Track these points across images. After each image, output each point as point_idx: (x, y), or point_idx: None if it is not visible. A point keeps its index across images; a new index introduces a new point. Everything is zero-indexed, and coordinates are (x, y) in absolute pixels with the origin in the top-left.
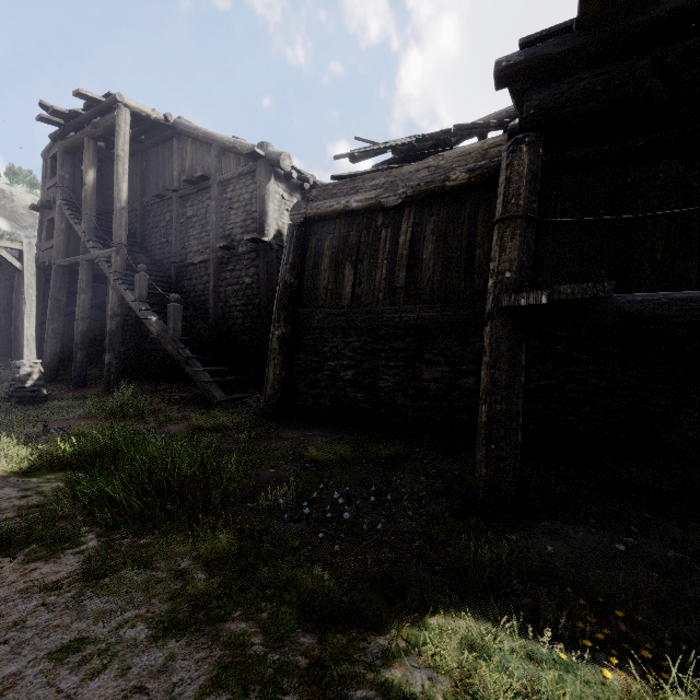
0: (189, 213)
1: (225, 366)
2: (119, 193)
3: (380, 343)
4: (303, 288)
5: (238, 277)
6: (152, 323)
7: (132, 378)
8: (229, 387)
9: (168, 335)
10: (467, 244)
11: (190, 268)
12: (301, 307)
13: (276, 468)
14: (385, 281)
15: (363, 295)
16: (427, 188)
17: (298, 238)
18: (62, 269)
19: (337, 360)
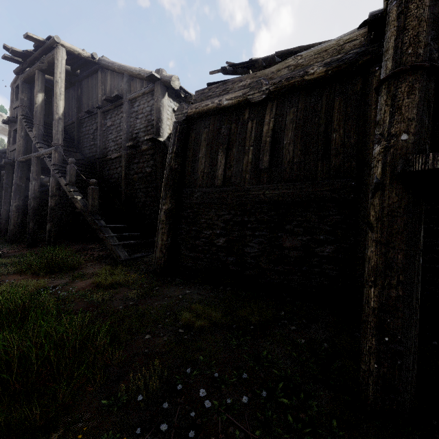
0: (109, 123)
1: (133, 232)
2: (57, 107)
3: (246, 216)
4: (185, 172)
5: (142, 167)
6: (77, 201)
7: (70, 240)
8: (134, 248)
9: (88, 209)
10: (324, 129)
11: (109, 162)
12: (183, 187)
13: (151, 333)
14: (251, 164)
15: (233, 176)
16: (287, 83)
17: (180, 133)
18: (22, 164)
19: (211, 229)
